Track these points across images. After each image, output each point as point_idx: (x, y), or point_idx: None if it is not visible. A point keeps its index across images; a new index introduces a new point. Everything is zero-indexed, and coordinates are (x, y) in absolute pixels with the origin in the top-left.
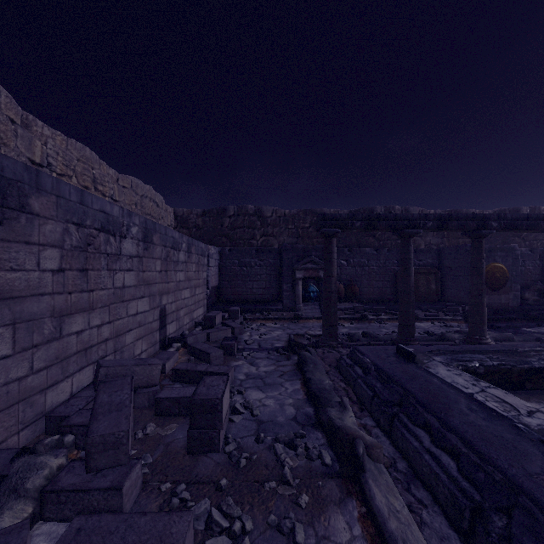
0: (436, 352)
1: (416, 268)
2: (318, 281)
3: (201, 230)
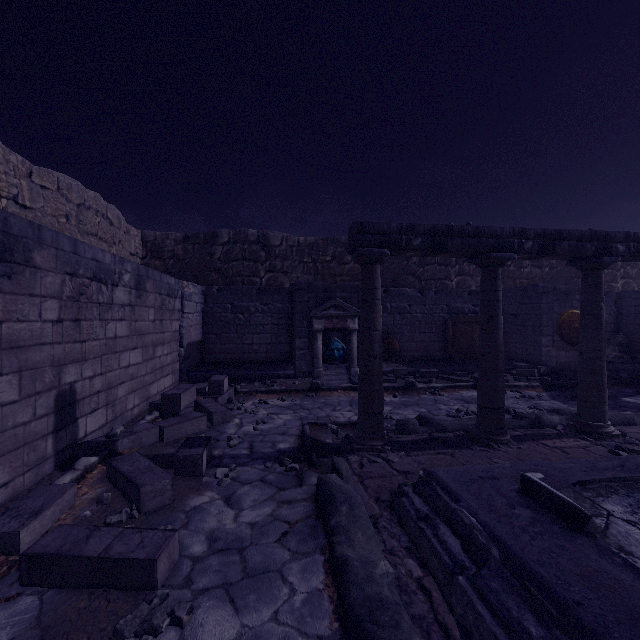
0: (595, 484)
1: (471, 315)
2: (345, 334)
3: (182, 262)
